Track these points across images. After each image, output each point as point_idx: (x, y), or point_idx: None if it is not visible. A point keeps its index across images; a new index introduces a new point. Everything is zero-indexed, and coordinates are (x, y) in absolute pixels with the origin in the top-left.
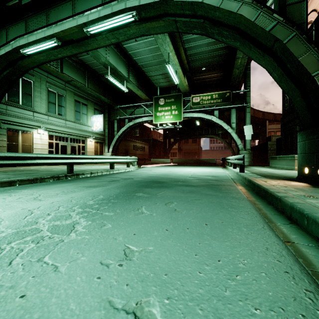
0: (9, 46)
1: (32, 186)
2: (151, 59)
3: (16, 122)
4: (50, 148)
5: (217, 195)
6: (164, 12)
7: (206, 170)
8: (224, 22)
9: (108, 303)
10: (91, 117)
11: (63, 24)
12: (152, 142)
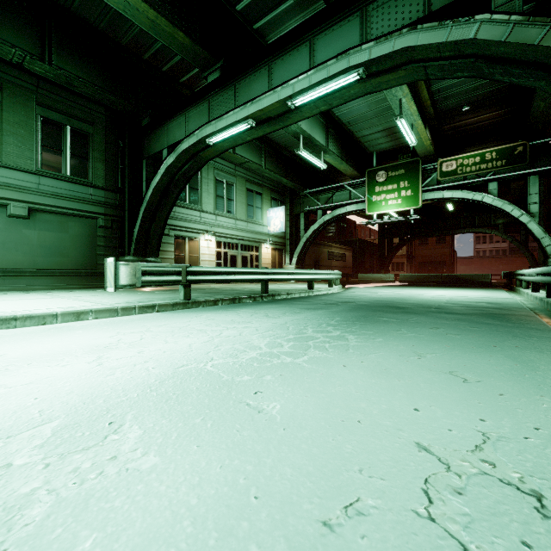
0: (193, 137)
1: (242, 306)
2: (364, 110)
3: (183, 227)
4: (218, 260)
5: (503, 325)
6: (407, 60)
7: (472, 294)
8: (515, 58)
9: (427, 369)
10: (268, 212)
11: (260, 101)
12: (358, 245)
